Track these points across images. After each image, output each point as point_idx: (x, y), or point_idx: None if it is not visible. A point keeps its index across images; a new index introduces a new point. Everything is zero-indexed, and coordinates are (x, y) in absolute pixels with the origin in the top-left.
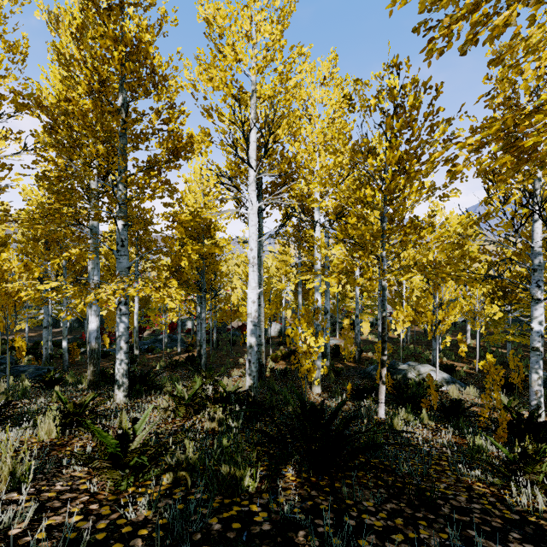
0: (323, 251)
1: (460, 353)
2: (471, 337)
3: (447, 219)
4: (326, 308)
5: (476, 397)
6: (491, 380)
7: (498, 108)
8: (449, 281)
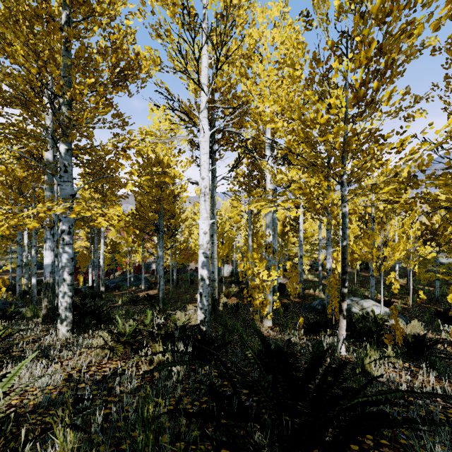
0: (279, 176)
1: (393, 290)
2: (398, 276)
3: (431, 123)
4: (275, 248)
5: (422, 331)
6: None
7: None
8: (392, 221)
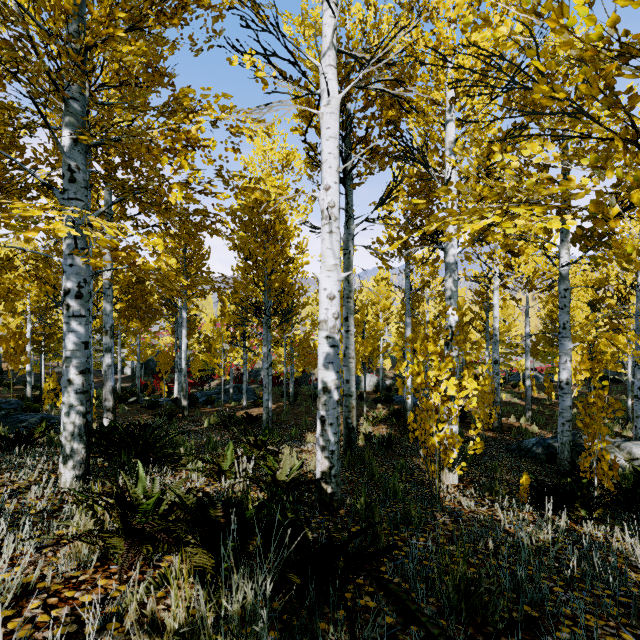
0: (498, 158)
1: None
2: None
3: None
4: None
5: None
6: None
7: None
8: None
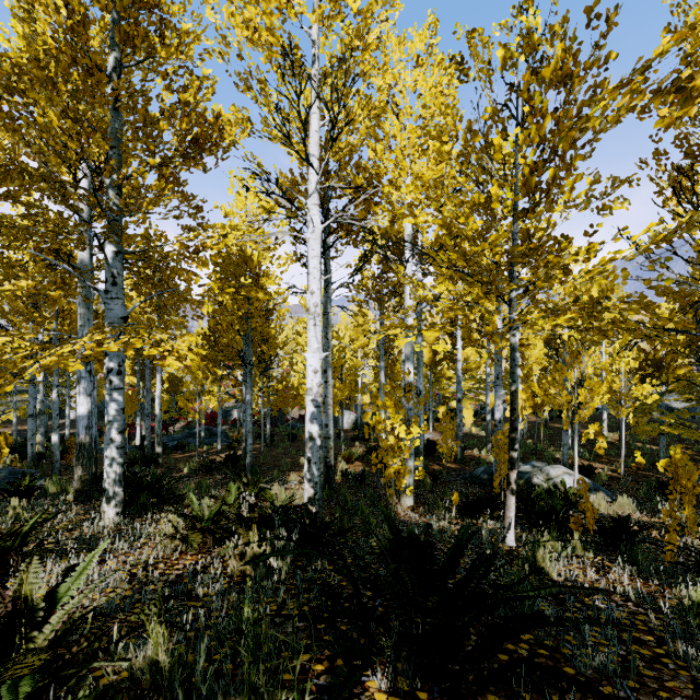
0: (421, 292)
1: (597, 450)
2: (607, 429)
3: (626, 227)
4: (419, 389)
5: (633, 511)
6: (679, 488)
7: (696, 63)
8: (592, 349)
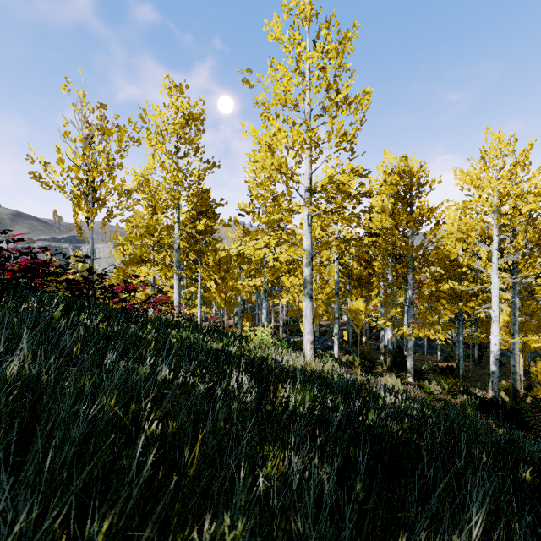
0: None
1: None
2: None
3: None
4: None
5: None
6: None
7: None
8: None
